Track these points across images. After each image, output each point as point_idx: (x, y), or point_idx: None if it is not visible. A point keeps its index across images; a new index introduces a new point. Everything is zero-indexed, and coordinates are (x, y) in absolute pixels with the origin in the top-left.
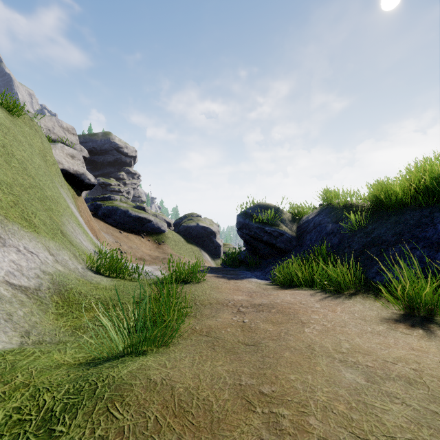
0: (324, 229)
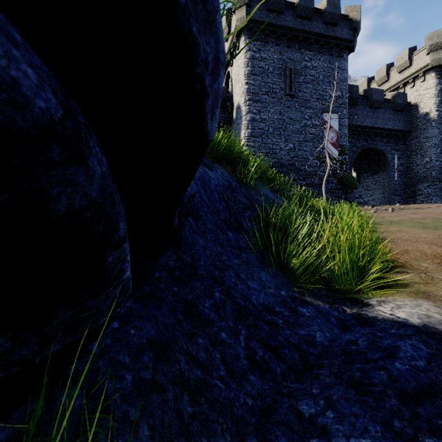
0: (208, 177)
